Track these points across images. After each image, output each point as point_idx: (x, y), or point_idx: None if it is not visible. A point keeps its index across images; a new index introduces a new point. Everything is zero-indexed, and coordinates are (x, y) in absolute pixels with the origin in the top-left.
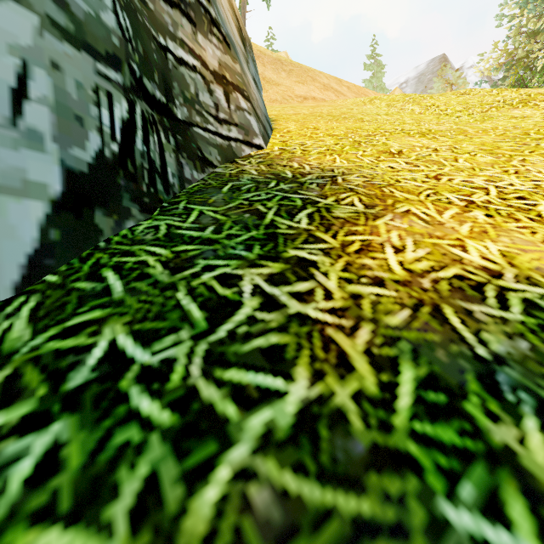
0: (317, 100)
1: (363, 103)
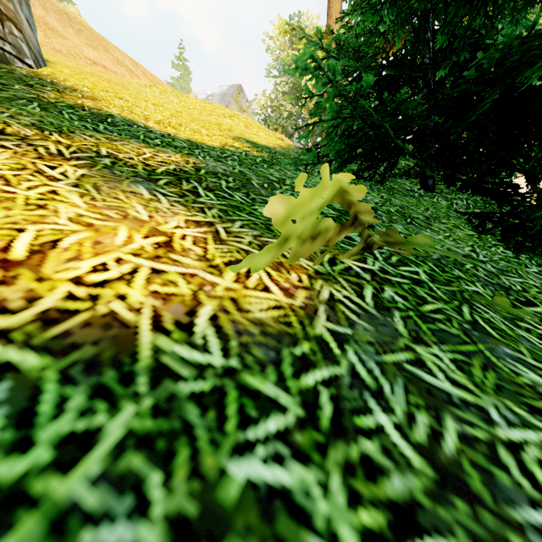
0: (108, 70)
1: (145, 85)
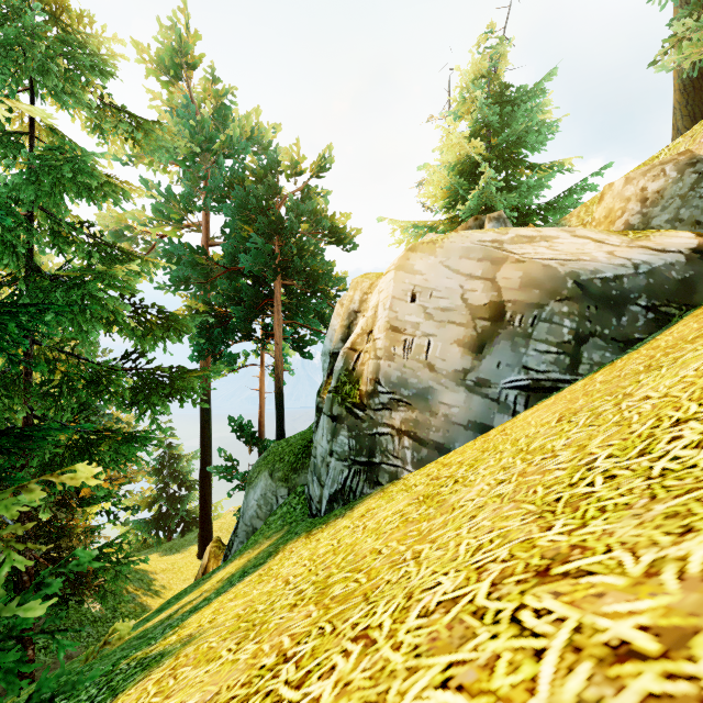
0: None
1: None
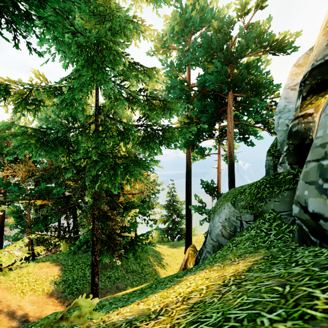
0: None
1: None
